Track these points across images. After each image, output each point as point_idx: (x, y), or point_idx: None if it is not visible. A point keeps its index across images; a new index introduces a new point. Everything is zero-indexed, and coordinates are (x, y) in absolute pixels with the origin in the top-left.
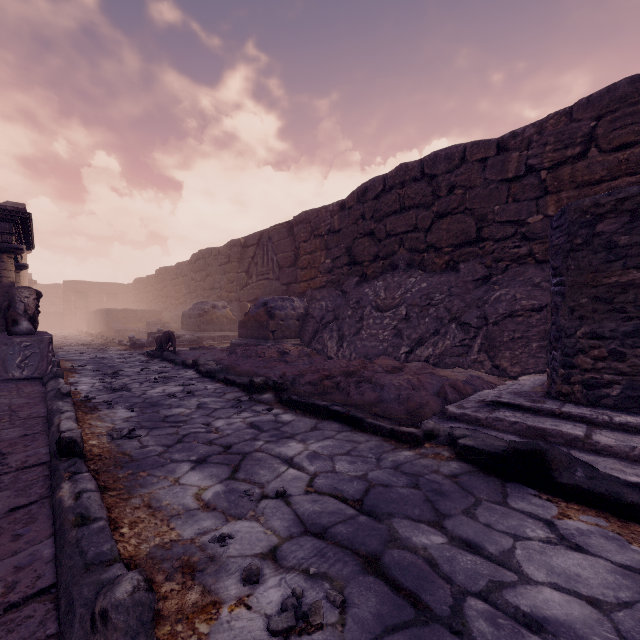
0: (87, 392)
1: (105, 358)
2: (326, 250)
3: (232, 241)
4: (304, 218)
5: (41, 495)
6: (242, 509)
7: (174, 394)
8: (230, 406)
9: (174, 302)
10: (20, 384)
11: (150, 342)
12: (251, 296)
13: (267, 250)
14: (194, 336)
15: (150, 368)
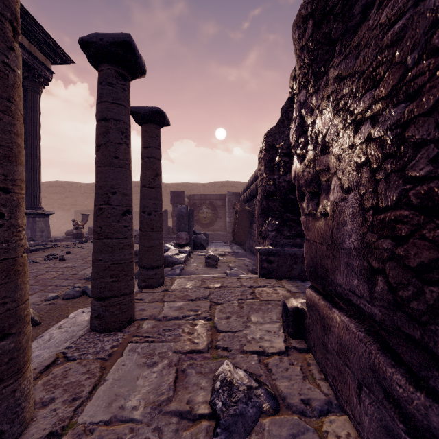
0: None
1: None
2: None
3: None
4: None
5: None
6: None
7: None
8: None
9: None
10: None
11: None
12: None
13: None
14: None
15: None
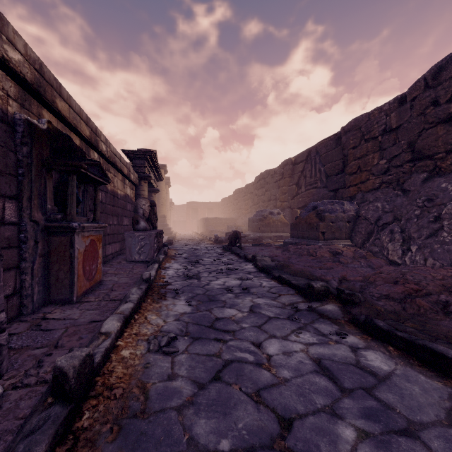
0: (169, 277)
1: (197, 249)
2: (379, 151)
3: (284, 161)
4: (353, 125)
5: None
6: None
7: (231, 288)
8: (286, 316)
9: (244, 212)
10: (135, 265)
11: (226, 239)
12: (300, 203)
13: (314, 163)
14: (256, 235)
15: (221, 259)
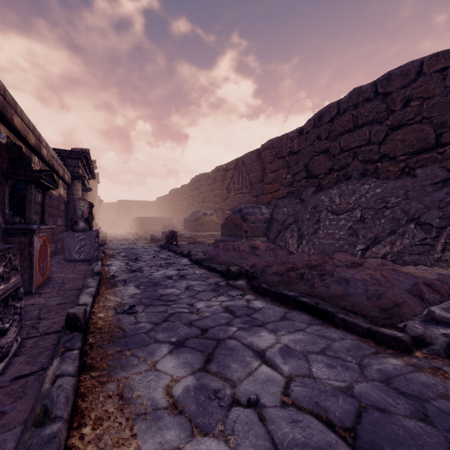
0: (114, 272)
1: (134, 248)
2: (287, 168)
3: (217, 167)
4: (269, 145)
5: (42, 365)
6: (210, 418)
7: (171, 276)
8: (211, 289)
9: (180, 212)
10: (77, 264)
11: (163, 238)
12: (230, 206)
13: (241, 172)
14: (191, 234)
15: (159, 256)
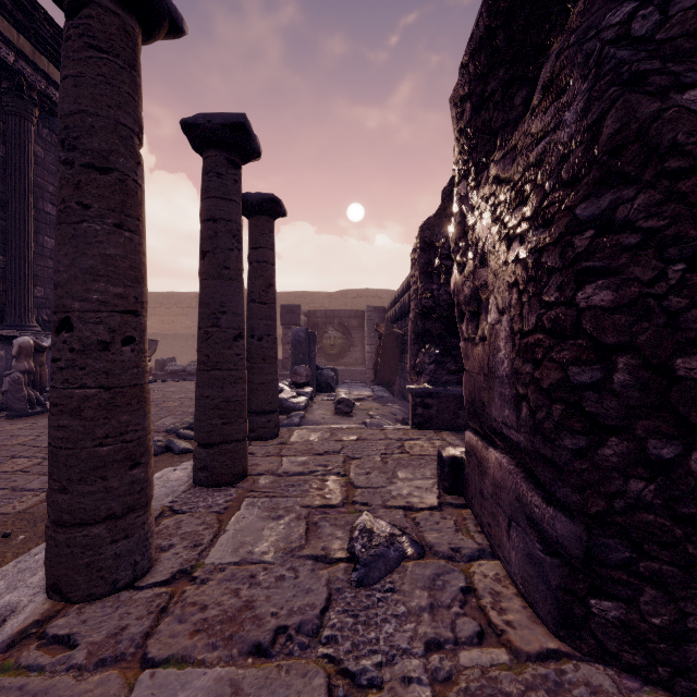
0: None
1: None
2: None
3: None
4: None
5: None
6: None
7: None
8: None
9: None
10: None
11: None
12: None
13: None
14: None
15: None
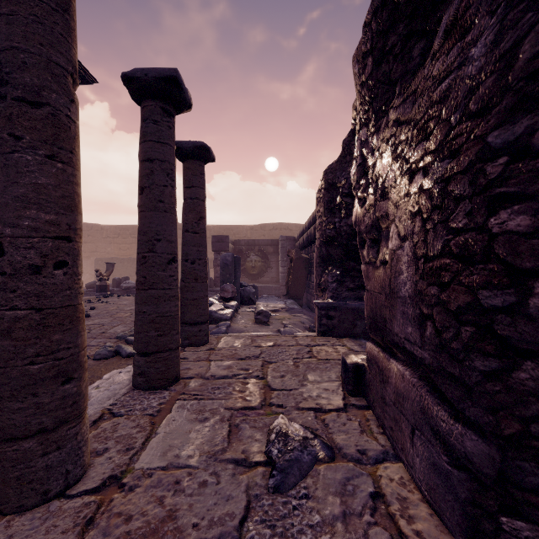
0: None
1: None
2: None
3: None
4: None
5: None
6: None
7: None
8: None
9: None
10: None
11: None
12: None
13: None
14: None
15: None
